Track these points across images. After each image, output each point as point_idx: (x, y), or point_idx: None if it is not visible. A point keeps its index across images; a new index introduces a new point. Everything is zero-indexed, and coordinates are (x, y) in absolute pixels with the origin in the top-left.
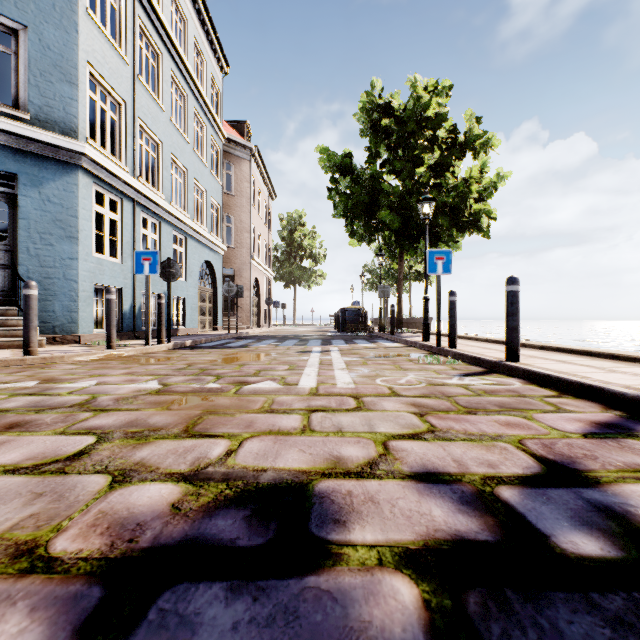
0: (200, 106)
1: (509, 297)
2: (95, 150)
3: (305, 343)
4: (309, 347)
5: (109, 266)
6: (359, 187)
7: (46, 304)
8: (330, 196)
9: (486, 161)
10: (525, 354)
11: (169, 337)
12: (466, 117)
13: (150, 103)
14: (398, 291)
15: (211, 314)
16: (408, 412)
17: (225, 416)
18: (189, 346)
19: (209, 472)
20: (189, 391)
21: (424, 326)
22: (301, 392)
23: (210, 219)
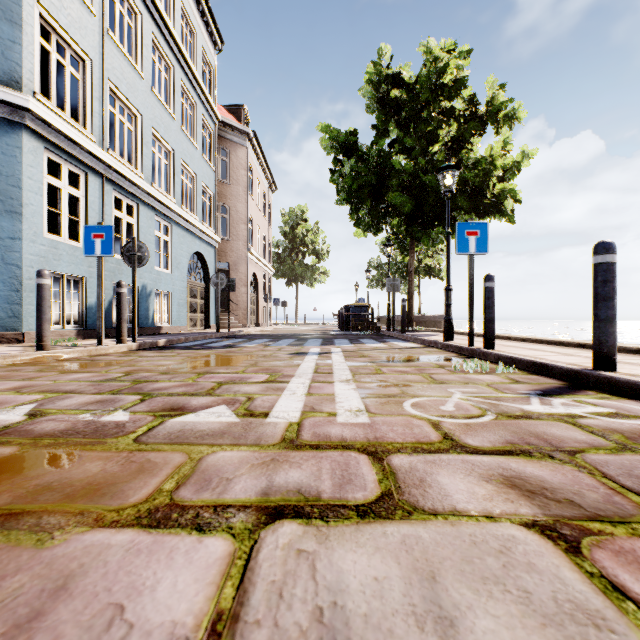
0: (189, 81)
1: (600, 272)
2: (44, 107)
3: (302, 343)
4: (306, 347)
5: (68, 250)
6: (365, 166)
7: None
8: (333, 179)
9: (508, 138)
10: None
11: (134, 335)
12: (488, 85)
13: (125, 66)
14: (409, 285)
15: (203, 311)
16: (522, 523)
17: (17, 544)
18: (161, 346)
19: None
20: (55, 432)
21: (446, 322)
22: (266, 436)
23: (201, 207)
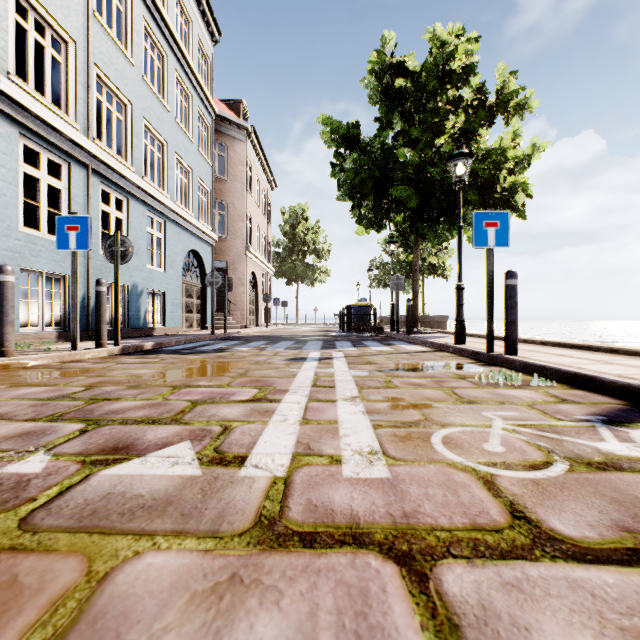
0: (184, 72)
1: None
2: (18, 88)
3: (301, 346)
4: (304, 352)
5: (47, 246)
6: (368, 158)
7: None
8: (334, 173)
9: (518, 130)
10: None
11: (117, 338)
12: (498, 73)
13: (113, 51)
14: (413, 284)
15: (200, 311)
16: None
17: None
18: (147, 350)
19: None
20: None
21: (457, 324)
22: (233, 512)
23: (197, 203)
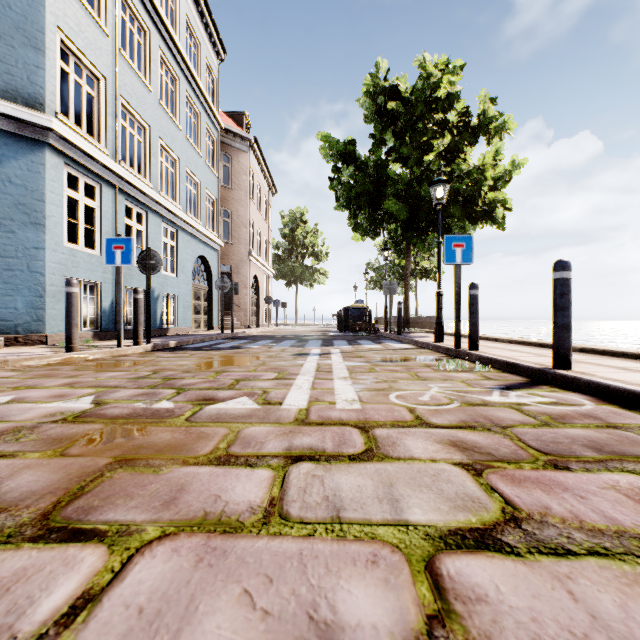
0: (194, 91)
1: (558, 286)
2: (65, 126)
3: (303, 344)
4: (307, 349)
5: (85, 258)
6: (363, 175)
7: (6, 299)
8: (332, 186)
9: (500, 148)
10: None
11: (149, 337)
12: (479, 98)
13: (135, 82)
14: (405, 288)
15: (207, 313)
16: (452, 463)
17: (143, 472)
18: (172, 347)
19: None
20: (123, 415)
21: (437, 325)
22: (283, 418)
23: (205, 212)
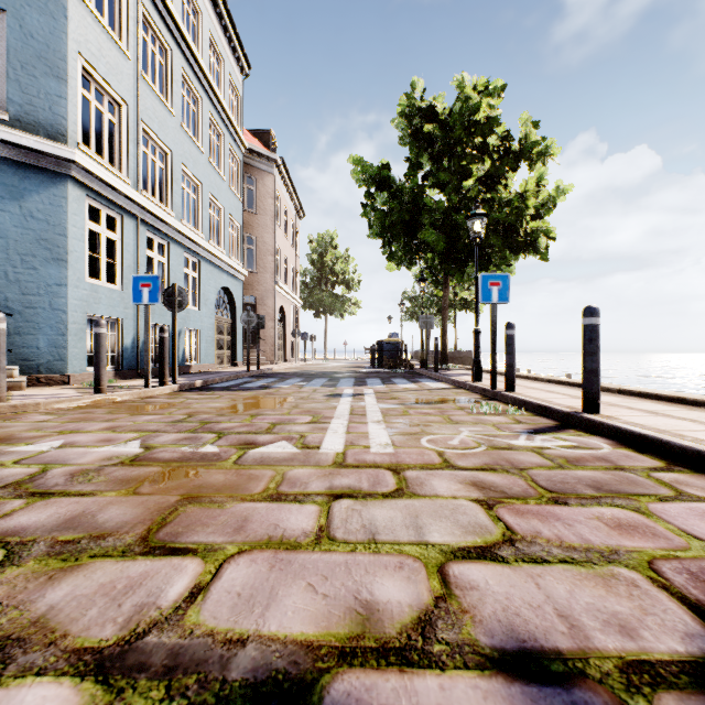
0: (217, 111)
1: (587, 332)
2: (88, 157)
3: (335, 383)
4: (339, 389)
5: (106, 293)
6: (398, 202)
7: (28, 338)
8: (365, 213)
9: (543, 173)
10: (602, 401)
11: (175, 377)
12: (521, 121)
13: (157, 105)
14: (442, 322)
15: (230, 348)
16: (470, 499)
17: (210, 507)
18: (199, 387)
19: (147, 647)
20: (175, 459)
21: (475, 364)
22: (323, 461)
23: (228, 240)
